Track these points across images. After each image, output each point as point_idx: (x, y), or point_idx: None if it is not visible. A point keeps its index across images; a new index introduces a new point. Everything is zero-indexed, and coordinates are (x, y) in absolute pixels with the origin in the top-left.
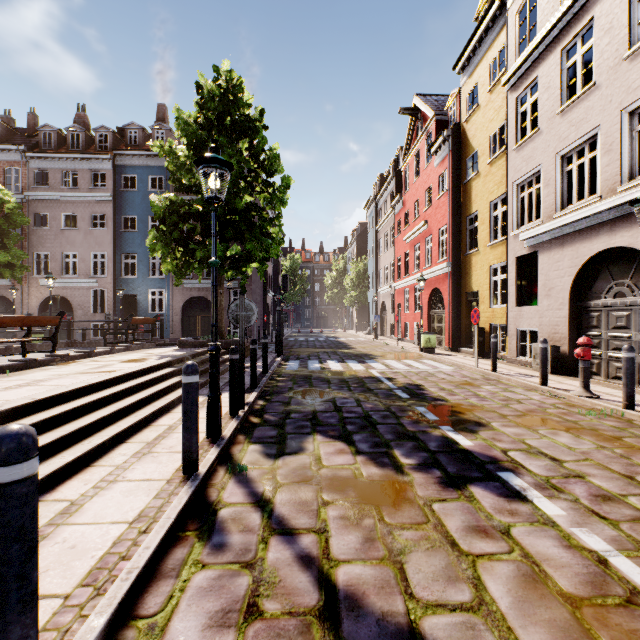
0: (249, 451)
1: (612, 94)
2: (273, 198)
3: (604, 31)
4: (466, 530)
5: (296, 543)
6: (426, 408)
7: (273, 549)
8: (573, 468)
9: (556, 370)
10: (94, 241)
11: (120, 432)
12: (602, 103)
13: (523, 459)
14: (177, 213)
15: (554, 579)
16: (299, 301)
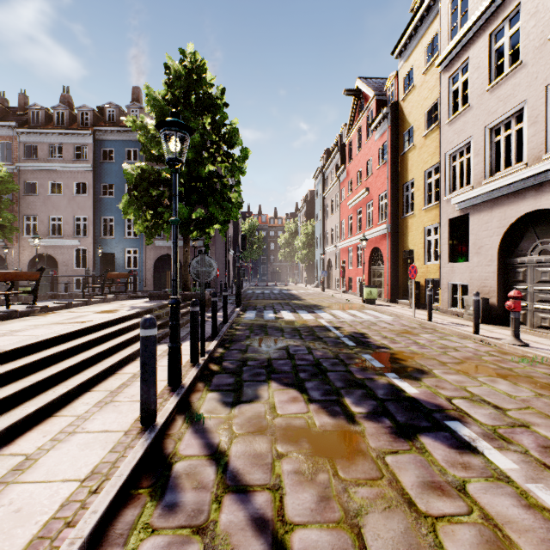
0: (207, 399)
1: (538, 71)
2: (233, 167)
3: (530, 15)
4: (421, 487)
5: (250, 502)
6: (371, 356)
7: (226, 510)
8: (517, 417)
9: (485, 320)
10: (77, 206)
11: (85, 381)
12: (528, 80)
13: (468, 407)
14: (147, 180)
15: (520, 547)
16: (256, 258)
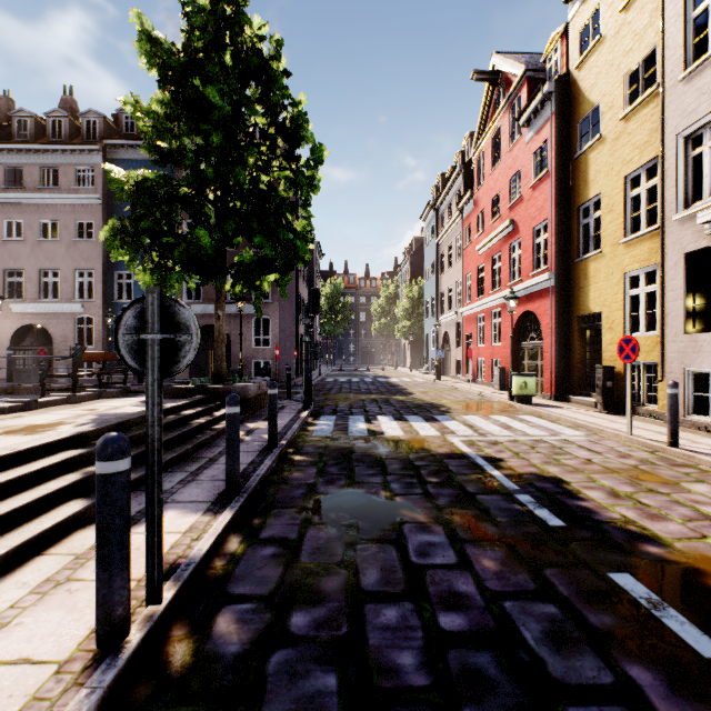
0: None
1: None
2: (298, 177)
3: None
4: None
5: None
6: (641, 581)
7: None
8: None
9: None
10: (79, 255)
11: None
12: None
13: None
14: (150, 194)
15: None
16: (341, 333)
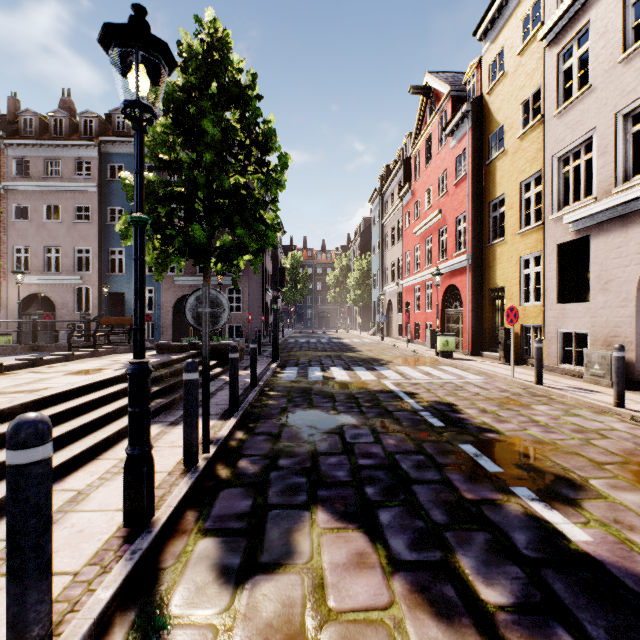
0: (193, 558)
1: None
2: (268, 179)
3: None
4: None
5: None
6: (475, 447)
7: None
8: None
9: None
10: (78, 235)
11: None
12: None
13: None
14: (154, 194)
15: None
16: (300, 300)
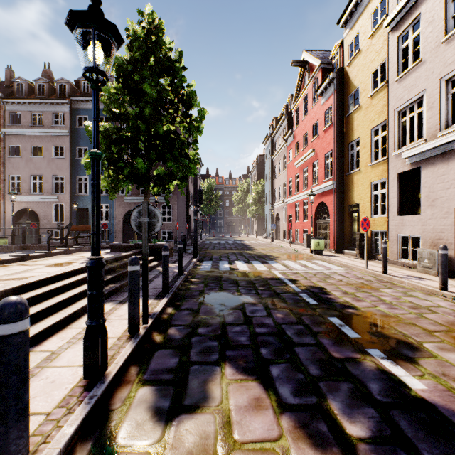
0: (135, 402)
1: None
2: (190, 127)
3: None
4: None
5: None
6: (340, 319)
7: None
8: None
9: None
10: (55, 167)
11: None
12: None
13: None
14: (109, 137)
15: None
16: (214, 213)
